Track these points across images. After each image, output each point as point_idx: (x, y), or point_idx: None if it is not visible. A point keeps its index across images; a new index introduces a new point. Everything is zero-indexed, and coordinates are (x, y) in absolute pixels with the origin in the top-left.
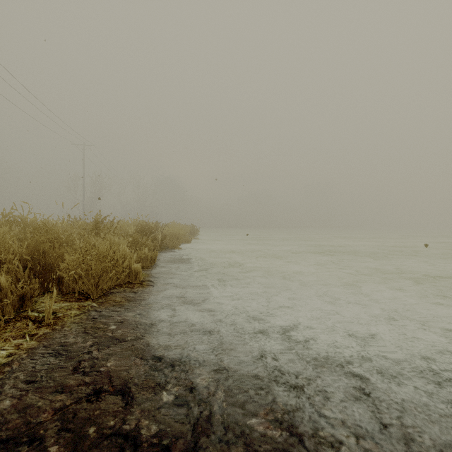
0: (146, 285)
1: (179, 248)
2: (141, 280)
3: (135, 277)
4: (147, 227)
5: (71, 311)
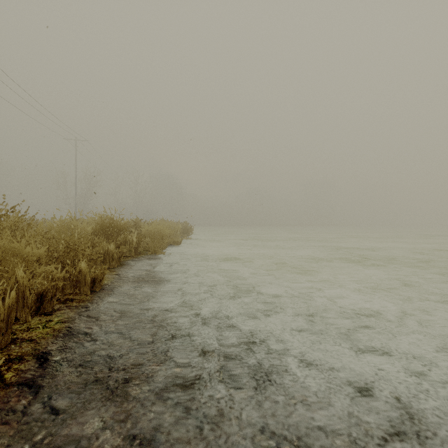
0: (3, 387)
1: (163, 253)
2: (18, 355)
3: None
4: (113, 225)
5: None
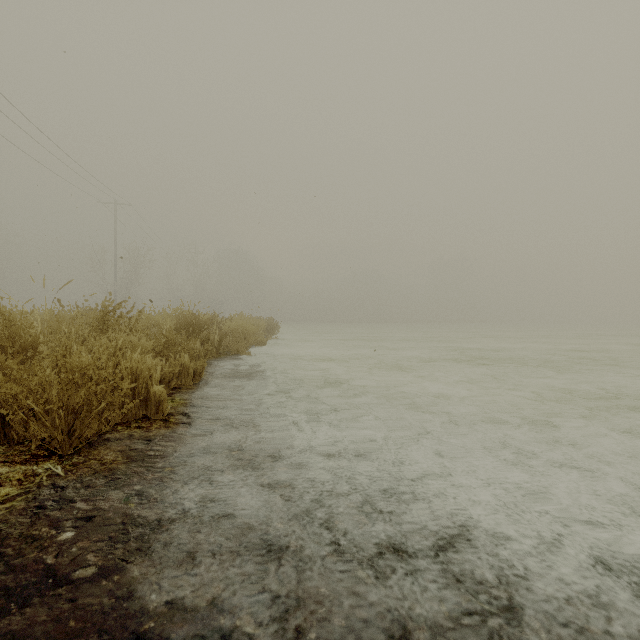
0: (174, 424)
1: (247, 354)
2: (169, 413)
3: (155, 408)
4: (196, 321)
5: (0, 490)
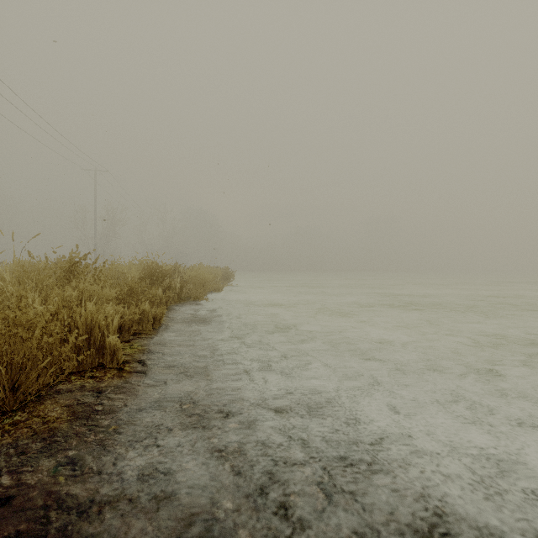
0: (128, 373)
1: (205, 300)
2: (125, 360)
3: (110, 356)
4: (159, 271)
5: None
